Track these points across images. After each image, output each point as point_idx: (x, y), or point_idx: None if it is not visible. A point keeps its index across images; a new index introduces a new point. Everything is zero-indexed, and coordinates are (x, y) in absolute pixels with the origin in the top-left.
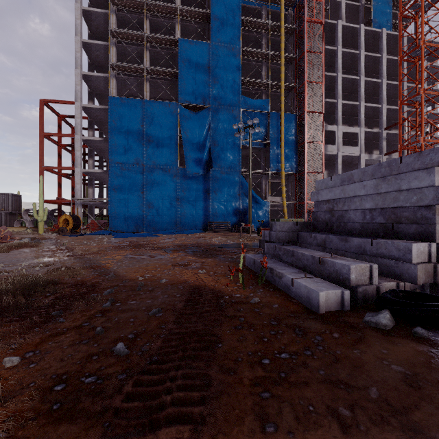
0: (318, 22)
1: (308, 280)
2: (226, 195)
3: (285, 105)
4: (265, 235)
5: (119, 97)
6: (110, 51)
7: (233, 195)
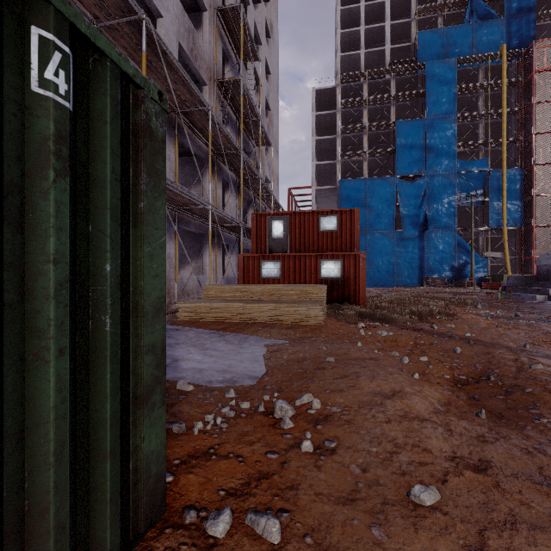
0: (550, 70)
1: (532, 295)
2: (441, 253)
3: (506, 155)
4: (503, 283)
5: (347, 179)
6: (337, 143)
7: (448, 252)
